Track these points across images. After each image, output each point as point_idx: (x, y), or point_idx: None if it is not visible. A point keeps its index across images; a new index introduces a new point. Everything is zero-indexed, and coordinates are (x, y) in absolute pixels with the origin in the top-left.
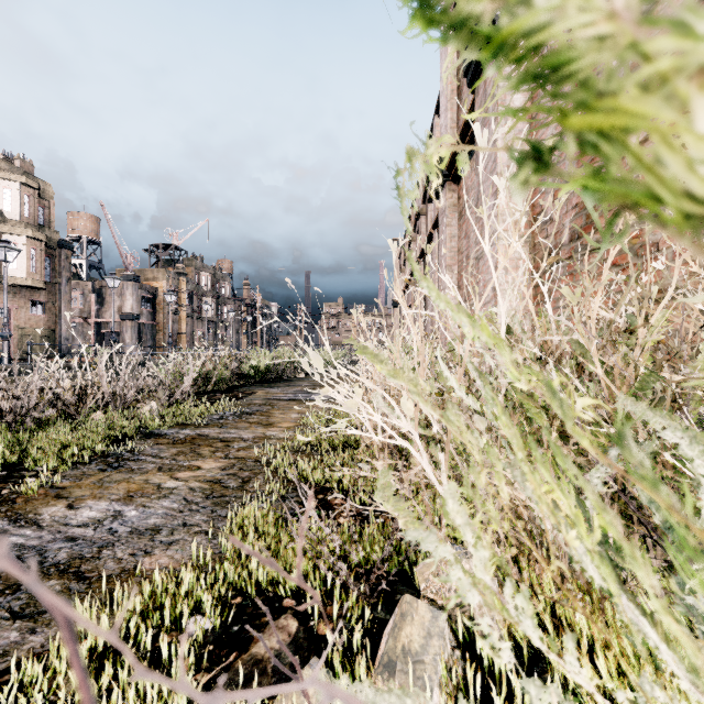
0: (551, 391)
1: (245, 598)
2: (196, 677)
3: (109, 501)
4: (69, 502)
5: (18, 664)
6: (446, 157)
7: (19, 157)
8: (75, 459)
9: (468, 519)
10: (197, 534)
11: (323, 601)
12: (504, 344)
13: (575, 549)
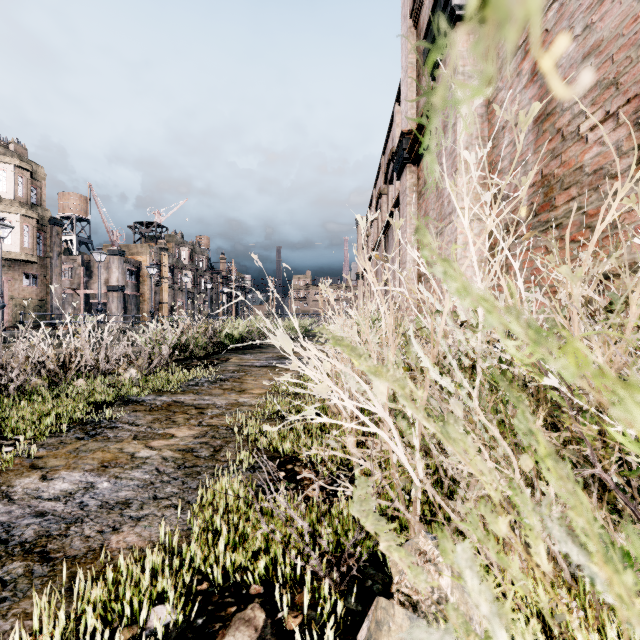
0: None
1: (212, 584)
2: None
3: (82, 471)
4: (43, 472)
5: None
6: None
7: (13, 142)
8: (53, 428)
9: (495, 605)
10: (167, 508)
11: (292, 587)
12: None
13: None
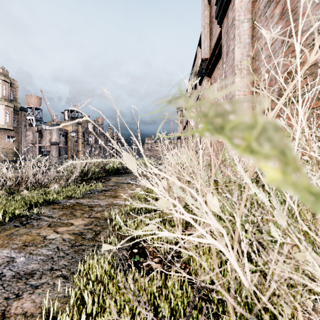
0: None
1: None
2: None
3: (10, 249)
4: None
5: None
6: None
7: (1, 68)
8: None
9: None
10: (57, 277)
11: None
12: None
13: None
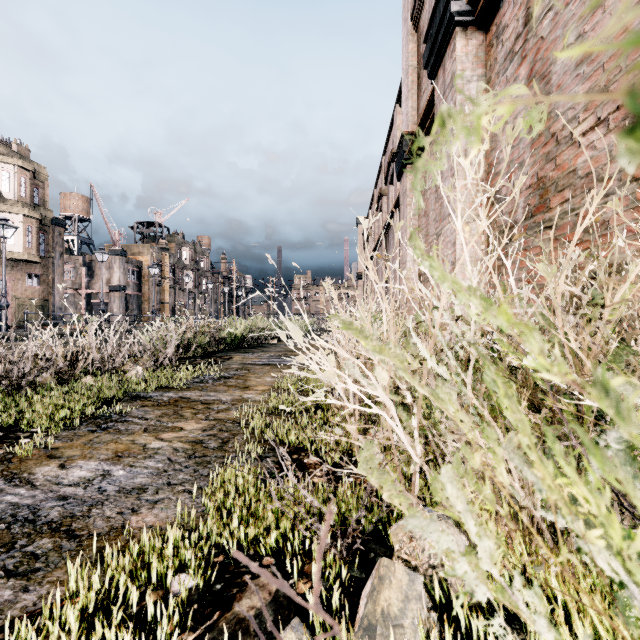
0: (603, 388)
1: (227, 557)
2: (181, 636)
3: (98, 460)
4: (61, 462)
5: (11, 623)
6: (505, 116)
7: (16, 143)
8: (67, 421)
9: (468, 505)
10: (181, 492)
11: (301, 559)
12: (533, 332)
13: (582, 538)
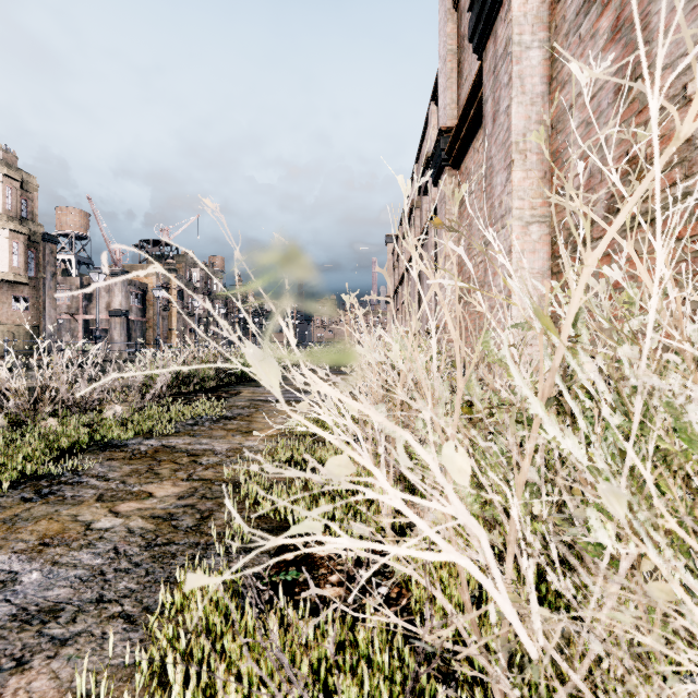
0: None
1: None
2: None
3: (9, 553)
4: None
5: None
6: None
7: (1, 148)
8: None
9: None
10: (112, 619)
11: None
12: None
13: None
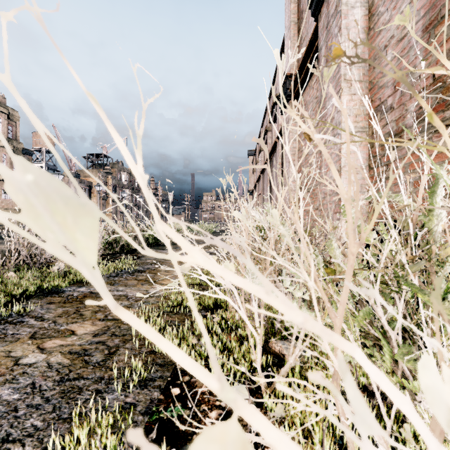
0: None
1: None
2: None
3: None
4: None
5: None
6: None
7: None
8: None
9: None
10: None
11: None
12: None
13: None
